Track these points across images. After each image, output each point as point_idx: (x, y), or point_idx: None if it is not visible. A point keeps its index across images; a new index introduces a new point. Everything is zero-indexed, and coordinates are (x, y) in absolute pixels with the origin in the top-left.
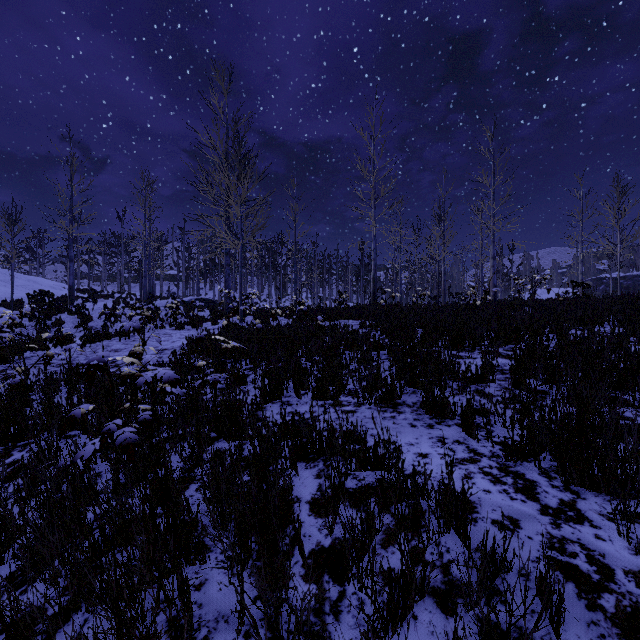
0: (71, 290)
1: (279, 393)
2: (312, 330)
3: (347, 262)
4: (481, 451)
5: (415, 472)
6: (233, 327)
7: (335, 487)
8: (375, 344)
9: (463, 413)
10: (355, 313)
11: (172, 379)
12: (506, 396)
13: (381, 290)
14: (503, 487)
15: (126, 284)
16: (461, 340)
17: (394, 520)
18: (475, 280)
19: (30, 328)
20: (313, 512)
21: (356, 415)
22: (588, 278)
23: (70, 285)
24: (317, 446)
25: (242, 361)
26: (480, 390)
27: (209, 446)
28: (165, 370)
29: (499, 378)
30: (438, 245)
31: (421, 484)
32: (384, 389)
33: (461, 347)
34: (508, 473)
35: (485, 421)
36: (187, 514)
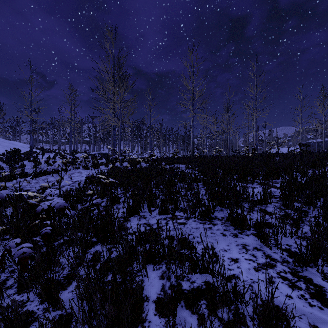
0: (31, 148)
1: (138, 210)
2: (159, 170)
3: (178, 134)
4: (274, 257)
5: (236, 284)
6: (115, 168)
7: (174, 293)
8: (195, 178)
9: (259, 228)
10: (183, 160)
11: (62, 207)
12: (281, 214)
13: (196, 148)
14: (300, 292)
15: (63, 145)
16: (246, 176)
17: (221, 325)
18: (244, 143)
19: (6, 169)
20: (158, 311)
21: (186, 226)
22: (303, 142)
23: (30, 145)
24: (161, 251)
25: (119, 188)
26: (263, 209)
27: (90, 248)
28: (58, 200)
29: (273, 201)
30: (227, 124)
31: (237, 288)
32: (202, 207)
33: (246, 181)
34: (299, 278)
35: (271, 232)
36: (65, 310)
